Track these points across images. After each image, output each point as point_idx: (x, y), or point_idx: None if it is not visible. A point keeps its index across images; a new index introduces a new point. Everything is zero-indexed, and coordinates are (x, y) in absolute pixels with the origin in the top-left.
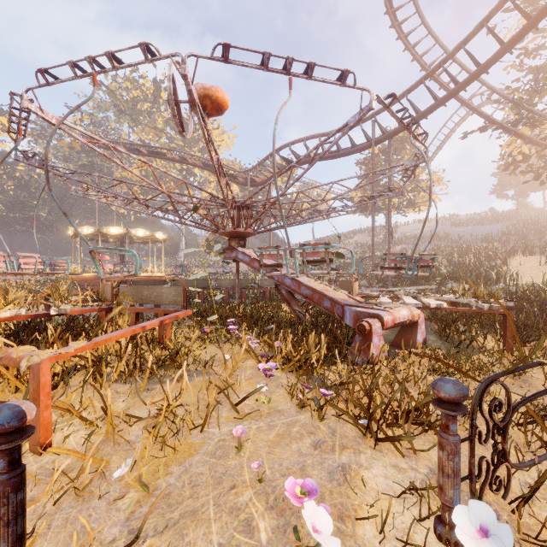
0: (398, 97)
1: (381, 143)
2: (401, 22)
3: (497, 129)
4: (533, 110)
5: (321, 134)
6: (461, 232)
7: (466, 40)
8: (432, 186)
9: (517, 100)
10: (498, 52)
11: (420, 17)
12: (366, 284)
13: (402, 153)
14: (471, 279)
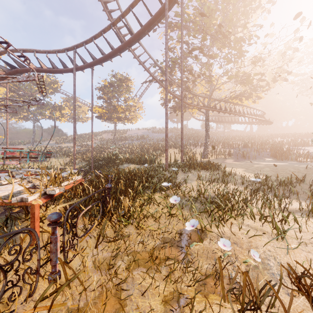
0: (89, 39)
1: (83, 69)
2: (106, 1)
3: (155, 82)
4: (170, 77)
5: (36, 50)
6: (155, 136)
7: (123, 15)
8: (138, 110)
9: (162, 68)
10: (140, 30)
11: (117, 4)
12: (86, 164)
13: (121, 88)
14: (136, 161)
